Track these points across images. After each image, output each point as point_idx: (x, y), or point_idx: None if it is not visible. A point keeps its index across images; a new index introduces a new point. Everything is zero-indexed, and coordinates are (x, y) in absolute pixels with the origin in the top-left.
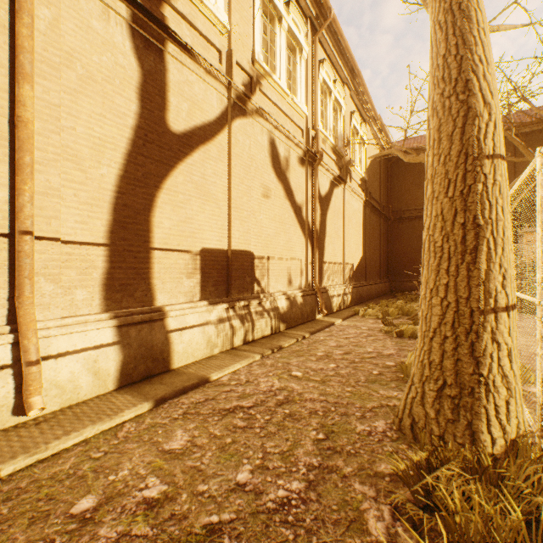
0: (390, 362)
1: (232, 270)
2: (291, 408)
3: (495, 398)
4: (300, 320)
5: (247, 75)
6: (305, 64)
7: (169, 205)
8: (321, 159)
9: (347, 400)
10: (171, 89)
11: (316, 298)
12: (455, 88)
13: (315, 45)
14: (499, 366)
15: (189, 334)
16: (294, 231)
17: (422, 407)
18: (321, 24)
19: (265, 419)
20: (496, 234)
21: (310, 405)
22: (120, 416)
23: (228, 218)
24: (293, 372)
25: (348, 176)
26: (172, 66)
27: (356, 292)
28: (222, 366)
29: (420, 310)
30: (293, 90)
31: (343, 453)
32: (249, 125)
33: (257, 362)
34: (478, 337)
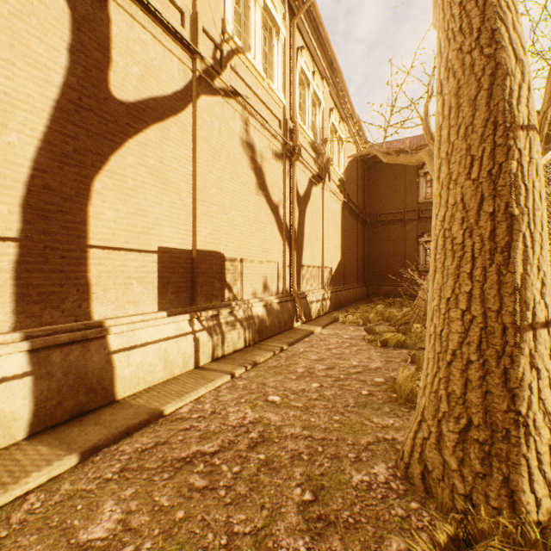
0: (379, 378)
1: (198, 274)
2: (267, 451)
3: (537, 443)
4: (277, 329)
5: (216, 48)
6: (283, 49)
7: (113, 192)
8: (299, 154)
9: (336, 433)
10: (117, 46)
11: (295, 304)
12: (478, 40)
13: (293, 29)
14: (540, 400)
15: (140, 354)
16: (271, 231)
17: (439, 453)
18: (299, 7)
19: (234, 472)
20: (533, 227)
21: (291, 446)
22: (22, 484)
23: (193, 212)
24: (270, 397)
25: (327, 175)
26: (118, 17)
27: (335, 297)
28: (183, 392)
29: (431, 324)
30: (270, 76)
31: (339, 525)
32: (218, 105)
33: (227, 384)
34: (513, 362)
